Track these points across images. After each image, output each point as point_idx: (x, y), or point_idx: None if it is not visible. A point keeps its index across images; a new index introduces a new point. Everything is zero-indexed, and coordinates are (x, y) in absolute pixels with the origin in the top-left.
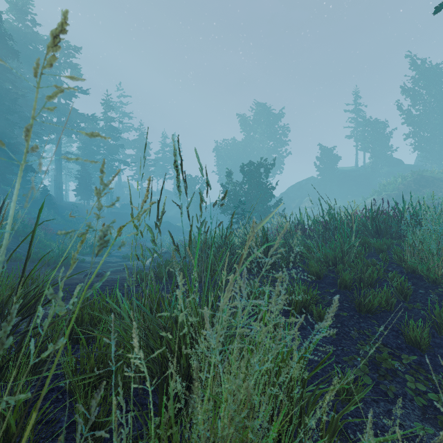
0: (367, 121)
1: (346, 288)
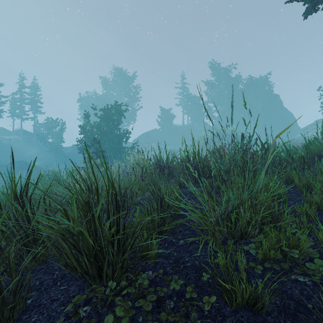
0: (189, 95)
1: None
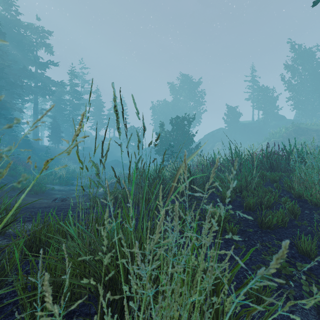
0: (260, 88)
1: (250, 210)
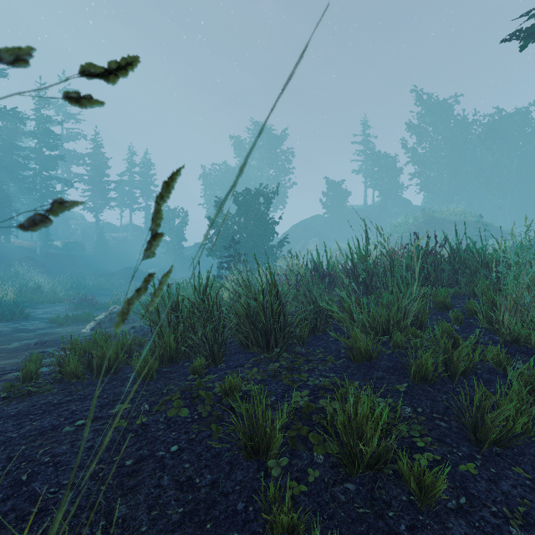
0: (376, 154)
1: (424, 381)
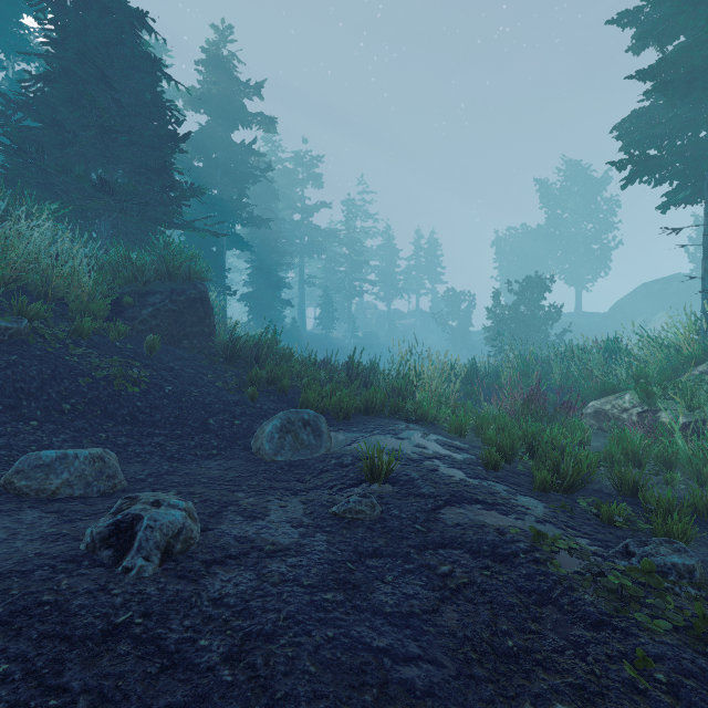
0: None
1: None
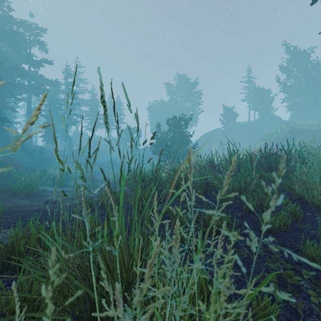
0: (256, 89)
1: (250, 212)
